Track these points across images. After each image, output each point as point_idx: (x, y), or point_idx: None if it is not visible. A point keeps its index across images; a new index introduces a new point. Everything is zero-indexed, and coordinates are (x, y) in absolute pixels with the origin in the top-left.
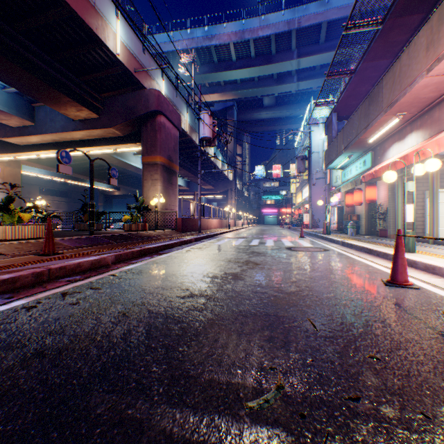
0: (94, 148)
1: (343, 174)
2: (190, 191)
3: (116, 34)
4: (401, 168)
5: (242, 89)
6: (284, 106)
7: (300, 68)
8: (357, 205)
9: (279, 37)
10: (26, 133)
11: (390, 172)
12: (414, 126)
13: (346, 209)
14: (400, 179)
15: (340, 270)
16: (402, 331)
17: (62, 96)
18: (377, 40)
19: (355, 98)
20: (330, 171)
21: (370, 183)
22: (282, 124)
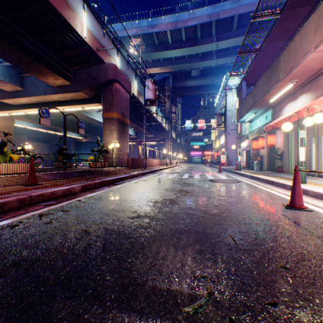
0: (67, 107)
1: (250, 126)
2: (138, 139)
3: (83, 22)
4: (293, 121)
5: (176, 64)
6: (206, 77)
7: (218, 49)
8: (261, 149)
9: (203, 26)
10: (17, 96)
11: (287, 123)
12: (304, 90)
13: (252, 152)
14: (293, 129)
15: (251, 196)
16: (304, 245)
17: (43, 68)
18: (276, 26)
19: (259, 70)
20: (240, 123)
21: (271, 132)
22: (205, 90)
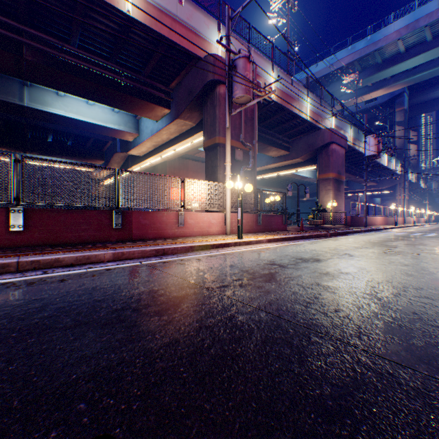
0: (282, 172)
1: None
2: (348, 190)
3: (306, 107)
4: None
5: (414, 75)
6: None
7: None
8: None
9: None
10: None
11: None
12: None
13: None
14: None
15: None
16: None
17: (272, 148)
18: None
19: None
20: None
21: None
22: None
